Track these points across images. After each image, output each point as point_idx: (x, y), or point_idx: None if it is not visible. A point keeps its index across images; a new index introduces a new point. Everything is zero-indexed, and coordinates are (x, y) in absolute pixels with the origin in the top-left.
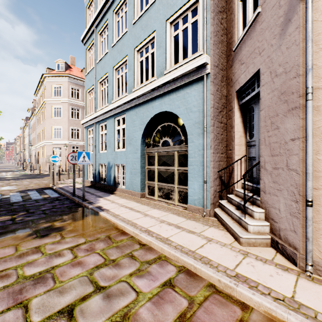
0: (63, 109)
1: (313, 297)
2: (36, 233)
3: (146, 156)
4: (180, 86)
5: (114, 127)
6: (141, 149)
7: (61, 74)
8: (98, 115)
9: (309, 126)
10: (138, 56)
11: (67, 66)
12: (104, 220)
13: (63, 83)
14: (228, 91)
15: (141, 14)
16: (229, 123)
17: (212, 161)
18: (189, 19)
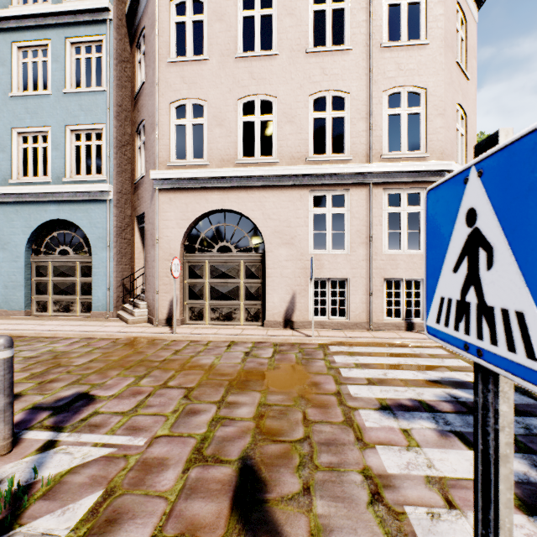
0: None
1: (151, 330)
2: None
3: (33, 265)
4: (84, 200)
5: None
6: (25, 257)
7: None
8: None
9: (157, 255)
10: (20, 139)
11: None
12: None
13: None
14: (132, 212)
15: (27, 94)
16: (132, 240)
17: (115, 272)
18: (93, 140)
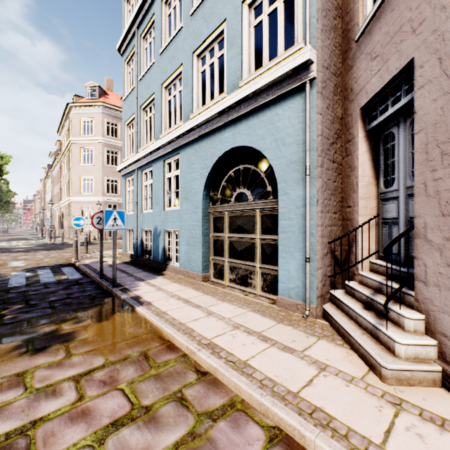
0: (96, 153)
1: None
2: (28, 344)
3: (210, 217)
4: (266, 104)
5: (164, 173)
6: (203, 206)
7: (92, 103)
8: (141, 158)
9: None
10: (199, 64)
11: (101, 92)
12: (143, 320)
13: (95, 116)
14: (344, 110)
15: None
16: (346, 163)
17: (319, 226)
18: None
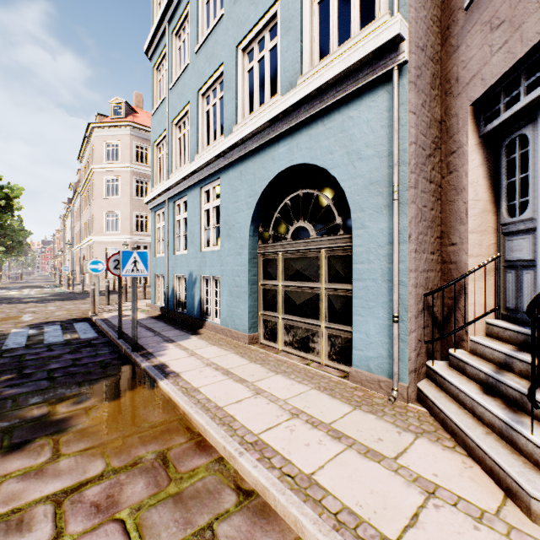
0: (122, 183)
1: None
2: (4, 436)
3: (259, 260)
4: (334, 106)
5: (201, 204)
6: (249, 246)
7: (118, 123)
8: (172, 185)
9: None
10: (244, 61)
11: (129, 109)
12: (166, 400)
13: (121, 138)
14: (445, 109)
15: None
16: (448, 183)
17: (412, 271)
18: None
